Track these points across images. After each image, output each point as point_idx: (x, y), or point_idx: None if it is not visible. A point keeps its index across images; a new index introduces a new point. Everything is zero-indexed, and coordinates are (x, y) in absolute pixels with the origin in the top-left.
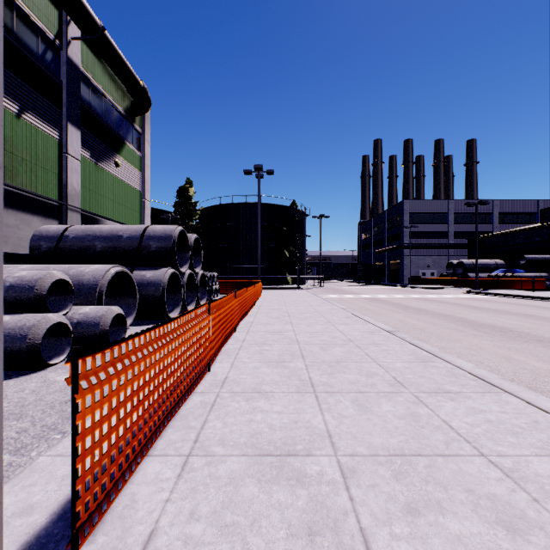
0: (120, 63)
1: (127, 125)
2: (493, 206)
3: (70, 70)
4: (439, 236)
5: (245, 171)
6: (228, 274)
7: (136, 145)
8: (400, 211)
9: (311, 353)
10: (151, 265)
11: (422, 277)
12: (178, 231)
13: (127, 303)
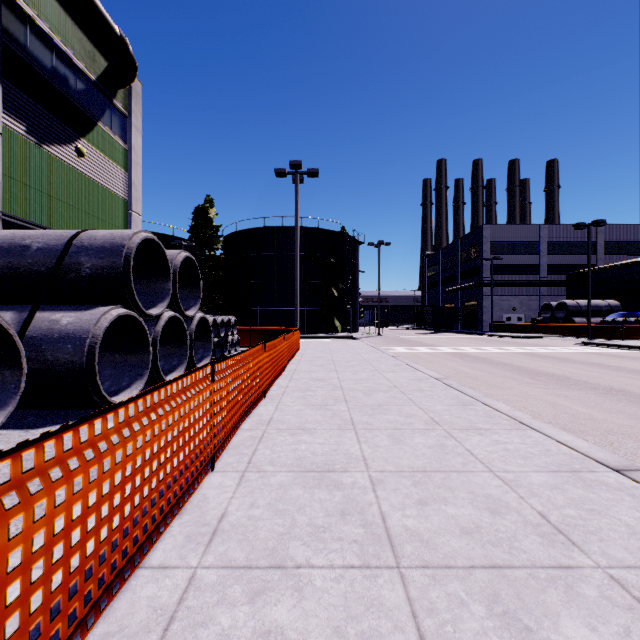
0: None
1: (101, 100)
2: (597, 233)
3: None
4: (528, 271)
5: (276, 171)
6: (258, 319)
7: (117, 132)
8: (477, 240)
9: None
10: (86, 302)
11: (506, 322)
12: (138, 239)
13: (1, 381)
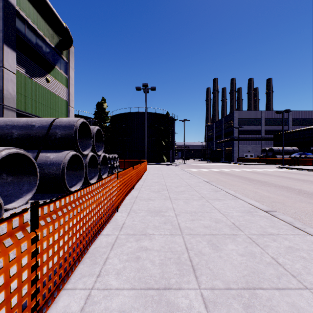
0: (47, 6)
1: (56, 56)
2: (288, 115)
3: (5, 6)
4: (256, 133)
5: (136, 88)
6: (127, 156)
7: (63, 70)
8: (231, 118)
9: (202, 258)
10: (58, 149)
11: (245, 157)
12: (80, 122)
13: (29, 181)
